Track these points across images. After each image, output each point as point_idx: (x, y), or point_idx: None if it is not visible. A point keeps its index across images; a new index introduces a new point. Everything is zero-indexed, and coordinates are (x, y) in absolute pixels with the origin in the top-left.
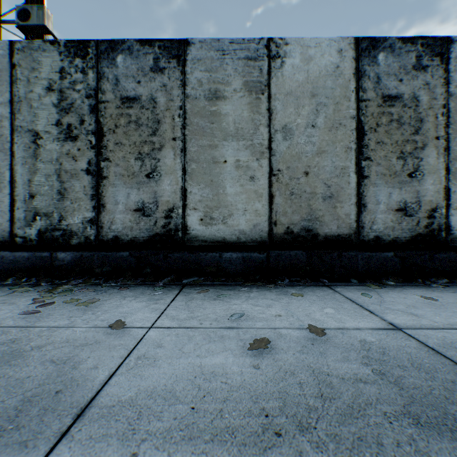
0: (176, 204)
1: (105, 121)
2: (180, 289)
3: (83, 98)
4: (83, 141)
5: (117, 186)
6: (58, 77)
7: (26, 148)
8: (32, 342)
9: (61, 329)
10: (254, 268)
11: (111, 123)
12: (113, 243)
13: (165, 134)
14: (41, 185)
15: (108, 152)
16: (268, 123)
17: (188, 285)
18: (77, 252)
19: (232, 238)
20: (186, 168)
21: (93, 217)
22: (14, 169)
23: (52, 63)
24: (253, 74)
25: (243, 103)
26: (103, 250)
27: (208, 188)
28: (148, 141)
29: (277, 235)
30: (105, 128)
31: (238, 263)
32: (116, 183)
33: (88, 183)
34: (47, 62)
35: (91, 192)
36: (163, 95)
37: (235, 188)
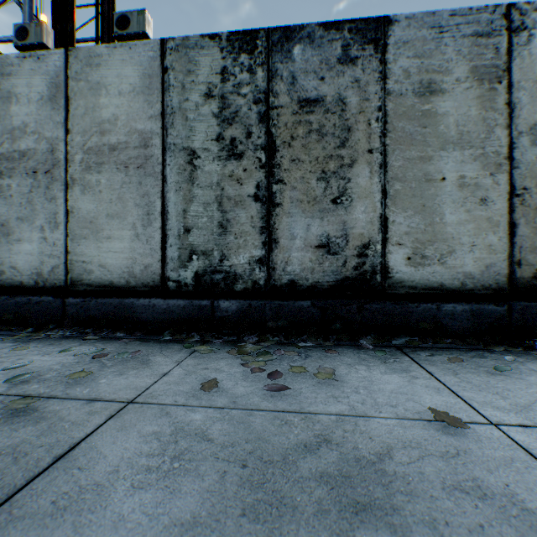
0: (372, 238)
1: (277, 131)
2: (403, 354)
3: (249, 104)
4: (249, 159)
5: (293, 215)
6: (218, 80)
7: (180, 171)
8: (356, 443)
9: (357, 419)
10: (488, 325)
11: (285, 135)
12: (288, 290)
13: (357, 145)
14: (197, 216)
15: (281, 172)
16: (507, 122)
17: (401, 347)
18: (243, 300)
19: (453, 284)
20: (387, 190)
21: (262, 256)
22: (165, 197)
23: (211, 63)
24: (485, 56)
25: (470, 98)
26: (276, 298)
27: (418, 216)
28: (334, 155)
29: (521, 280)
30: (277, 142)
31: (463, 318)
32: (291, 212)
33: (255, 213)
34: (205, 62)
35: (259, 224)
36: (354, 93)
37: (458, 214)
